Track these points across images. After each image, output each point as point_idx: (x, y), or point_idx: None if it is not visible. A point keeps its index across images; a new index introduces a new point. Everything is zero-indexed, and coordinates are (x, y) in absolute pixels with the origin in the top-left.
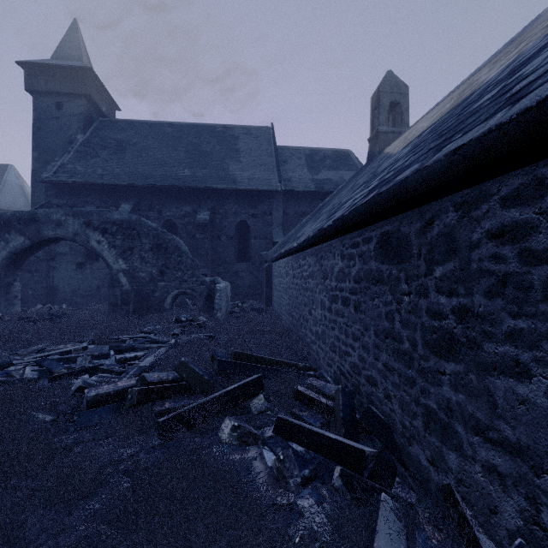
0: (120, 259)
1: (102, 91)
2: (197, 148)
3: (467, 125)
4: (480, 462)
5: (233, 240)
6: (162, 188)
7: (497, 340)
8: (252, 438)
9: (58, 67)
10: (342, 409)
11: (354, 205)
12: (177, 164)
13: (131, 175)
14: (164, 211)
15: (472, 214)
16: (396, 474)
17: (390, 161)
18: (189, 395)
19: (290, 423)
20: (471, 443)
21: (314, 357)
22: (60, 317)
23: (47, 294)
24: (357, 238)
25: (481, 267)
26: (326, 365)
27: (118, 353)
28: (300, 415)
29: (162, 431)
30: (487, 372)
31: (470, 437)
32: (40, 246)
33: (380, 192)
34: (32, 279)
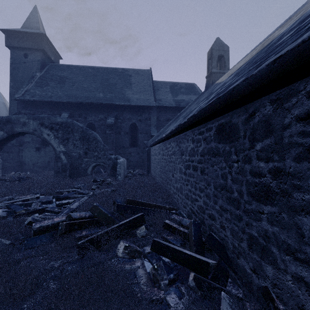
0: (61, 144)
1: (51, 47)
2: (107, 81)
3: (277, 50)
4: (291, 274)
5: (128, 134)
6: (86, 104)
7: (304, 190)
8: (137, 254)
9: (25, 33)
10: (193, 235)
11: (201, 108)
12: (95, 90)
13: (68, 96)
14: (88, 118)
15: (284, 105)
16: (229, 277)
17: (221, 84)
18: (99, 226)
19: (161, 244)
20: (283, 260)
21: (175, 202)
22: (25, 179)
23: (18, 165)
24: (202, 129)
25: (291, 141)
26: (183, 207)
27: (58, 200)
28: (167, 238)
29: (79, 250)
30: (296, 212)
31: (283, 256)
32: (13, 137)
33: (219, 97)
34: (9, 157)
